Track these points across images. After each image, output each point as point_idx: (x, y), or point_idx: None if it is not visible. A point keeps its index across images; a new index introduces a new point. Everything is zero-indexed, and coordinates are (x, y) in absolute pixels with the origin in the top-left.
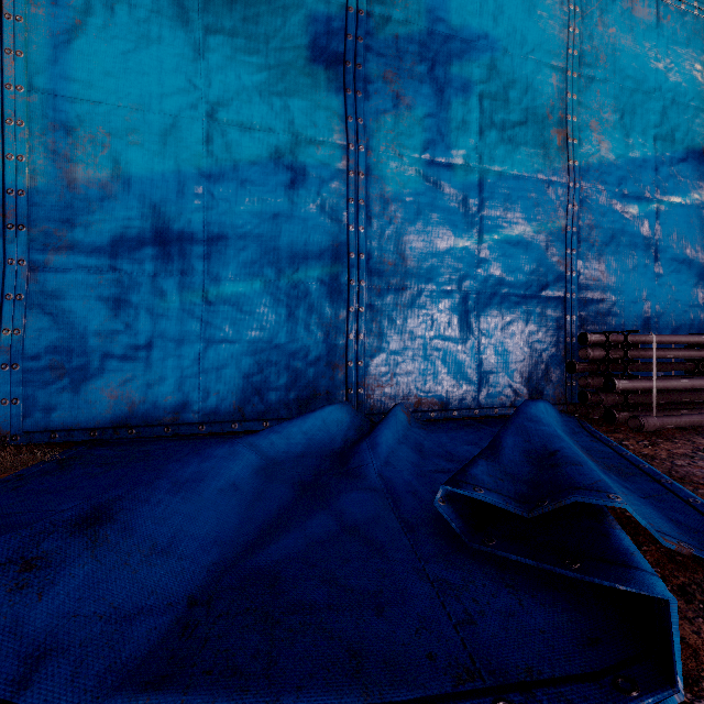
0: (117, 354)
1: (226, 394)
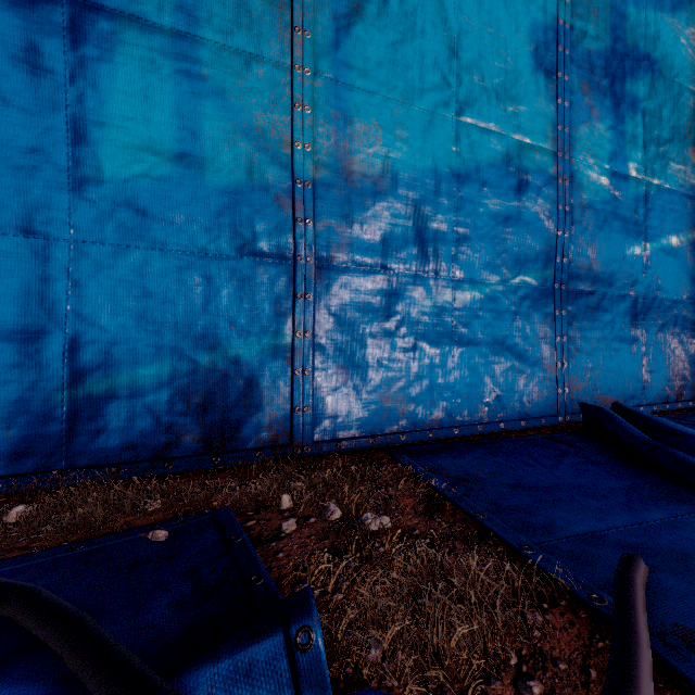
0: (386, 357)
1: (470, 396)
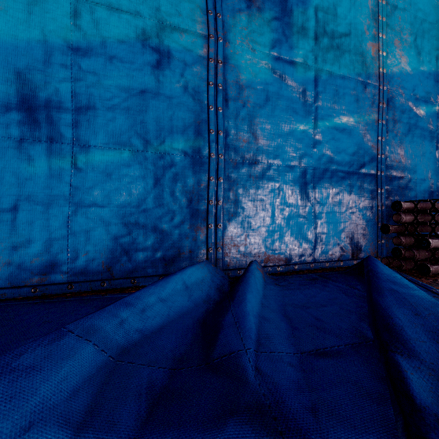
0: None
1: (94, 254)
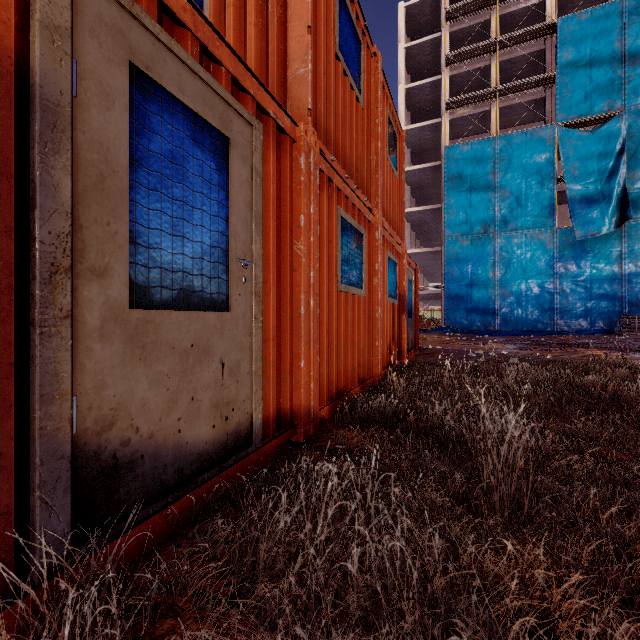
0: (511, 320)
1: (529, 326)
